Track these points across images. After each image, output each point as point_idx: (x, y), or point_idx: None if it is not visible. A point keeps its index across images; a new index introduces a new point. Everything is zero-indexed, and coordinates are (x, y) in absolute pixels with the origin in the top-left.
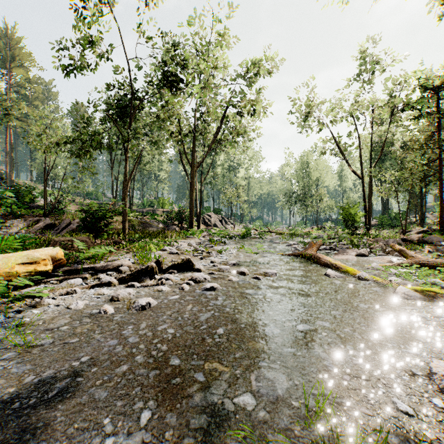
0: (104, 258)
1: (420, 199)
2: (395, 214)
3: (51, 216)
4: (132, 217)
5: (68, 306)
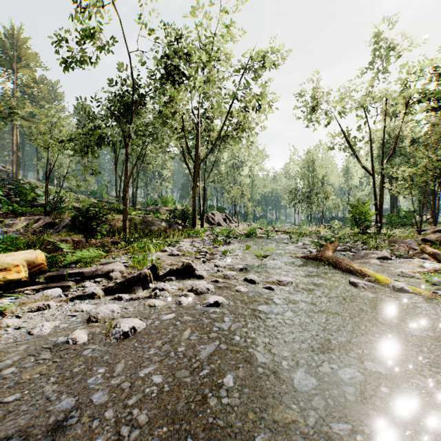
0: (98, 260)
1: (432, 197)
2: (405, 212)
3: (53, 214)
4: (134, 215)
5: (30, 331)
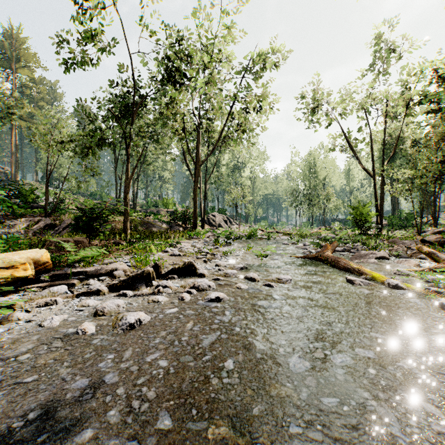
0: (100, 260)
1: (433, 198)
2: (406, 213)
3: (53, 216)
4: (134, 217)
5: (40, 323)
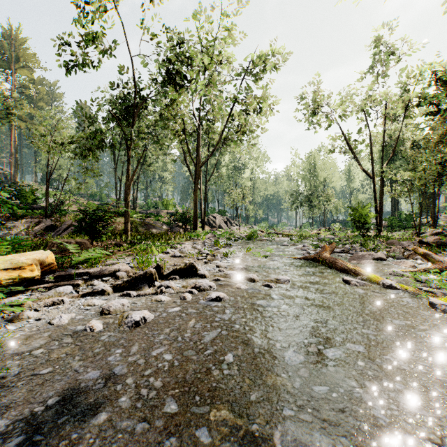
0: (102, 261)
1: (433, 200)
2: (406, 215)
3: (53, 217)
4: (135, 218)
5: (50, 321)
